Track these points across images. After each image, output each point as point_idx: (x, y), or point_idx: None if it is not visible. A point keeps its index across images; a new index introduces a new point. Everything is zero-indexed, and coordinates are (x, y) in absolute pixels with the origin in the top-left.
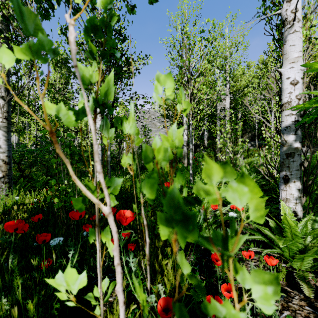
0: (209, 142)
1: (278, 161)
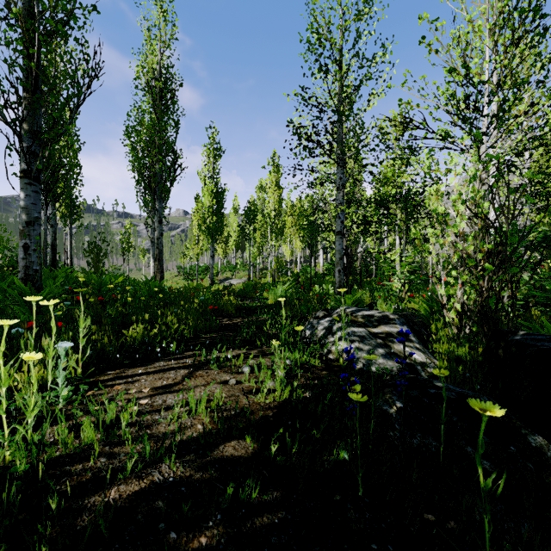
0: None
1: None
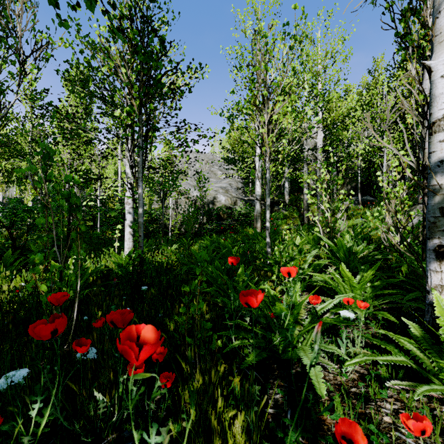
0: (292, 198)
1: (402, 224)
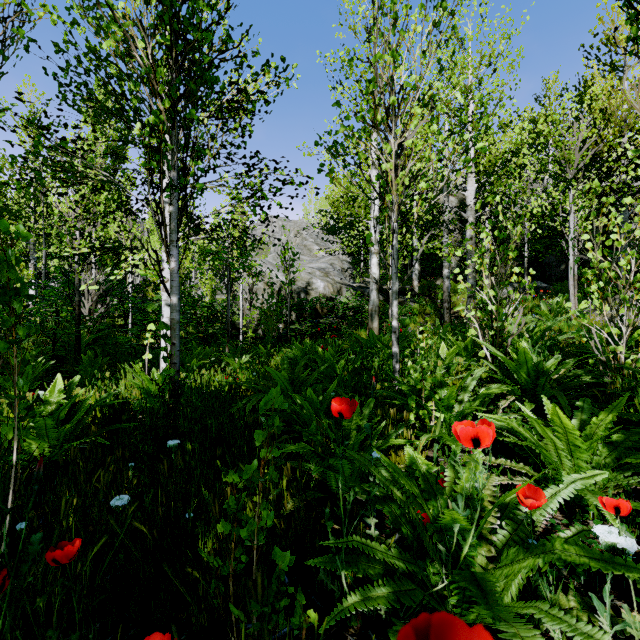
0: (423, 284)
1: (631, 322)
